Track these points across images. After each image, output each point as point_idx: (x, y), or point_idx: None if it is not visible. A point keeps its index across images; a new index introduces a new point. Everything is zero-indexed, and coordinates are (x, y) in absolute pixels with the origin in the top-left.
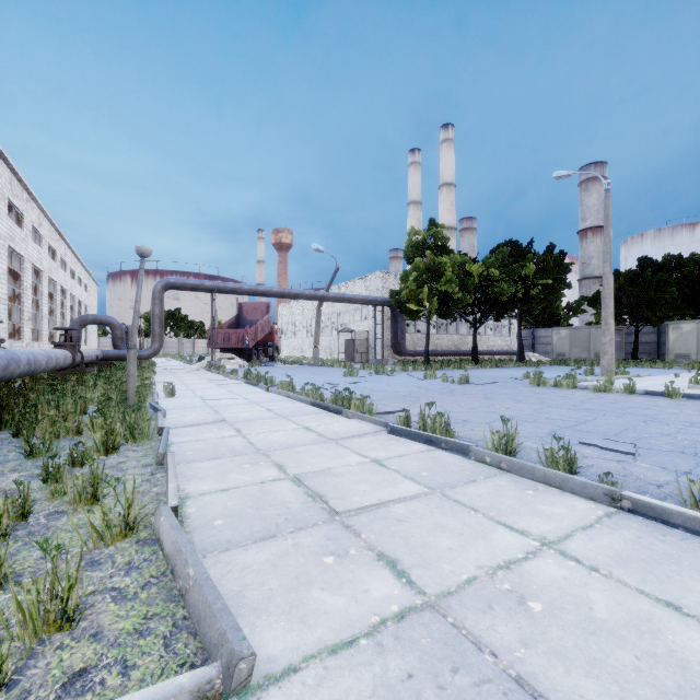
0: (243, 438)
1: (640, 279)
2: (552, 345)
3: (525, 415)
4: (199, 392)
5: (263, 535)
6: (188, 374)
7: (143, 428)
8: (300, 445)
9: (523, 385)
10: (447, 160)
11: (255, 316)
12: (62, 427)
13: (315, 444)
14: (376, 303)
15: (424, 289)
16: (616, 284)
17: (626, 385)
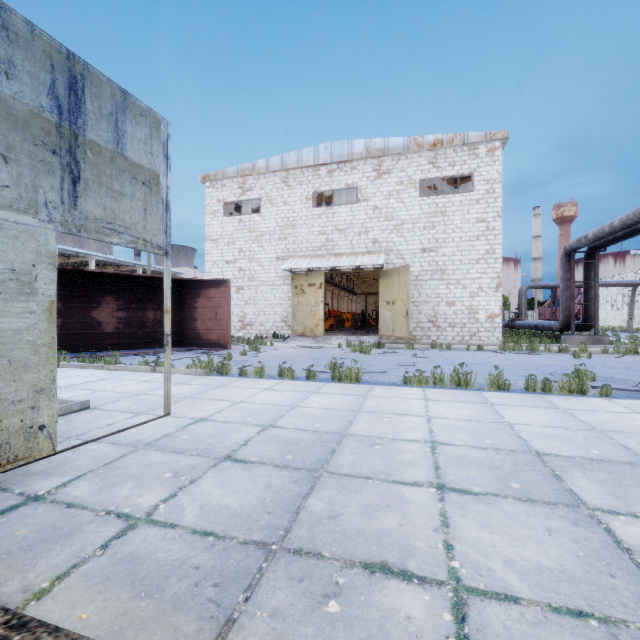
0: None
1: None
2: None
3: None
4: None
5: None
6: None
7: None
8: None
9: None
10: None
11: None
12: None
13: None
14: None
15: None
16: None
17: None
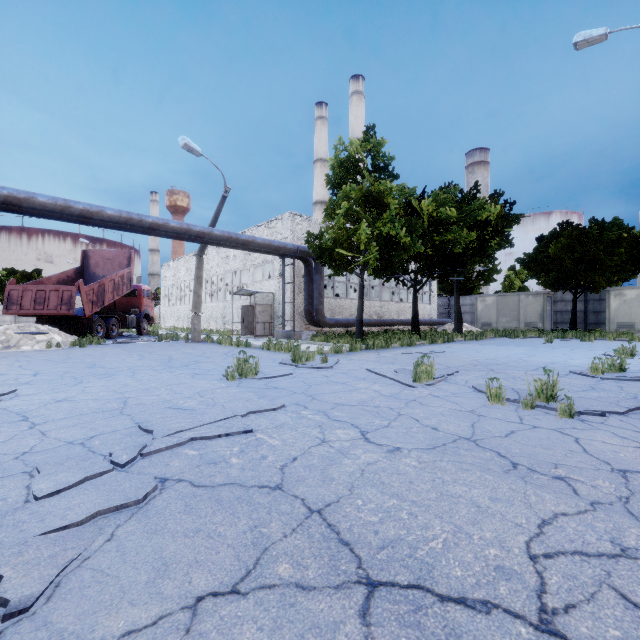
0: None
1: (584, 239)
2: (477, 313)
3: None
4: None
5: None
6: None
7: None
8: None
9: None
10: (358, 114)
11: (109, 270)
12: None
13: None
14: (286, 252)
15: (361, 226)
16: (558, 244)
17: None
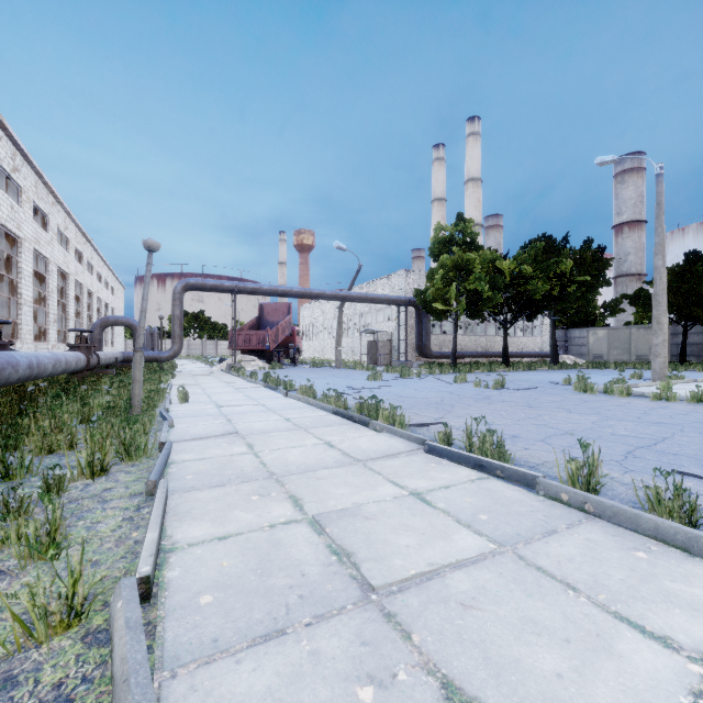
0: (255, 456)
1: (689, 274)
2: (588, 346)
3: (584, 429)
4: (215, 396)
5: (265, 629)
6: (208, 377)
7: (140, 444)
8: (321, 468)
9: (566, 391)
10: (474, 154)
11: (276, 317)
12: (53, 440)
13: (339, 467)
14: (400, 303)
15: (452, 287)
16: None
17: (693, 393)
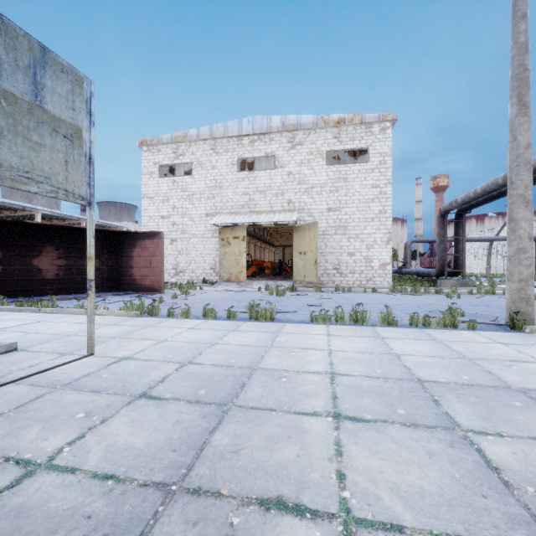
0: None
1: None
2: None
3: None
4: None
5: None
6: None
7: None
8: None
9: None
10: None
11: None
12: None
13: None
14: (535, 240)
15: None
16: None
17: None
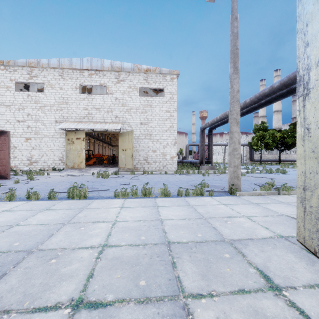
0: None
1: None
2: None
3: None
4: None
5: None
6: None
7: None
8: None
9: (278, 167)
10: None
11: None
12: None
13: None
14: (243, 145)
15: (259, 142)
16: None
17: None
